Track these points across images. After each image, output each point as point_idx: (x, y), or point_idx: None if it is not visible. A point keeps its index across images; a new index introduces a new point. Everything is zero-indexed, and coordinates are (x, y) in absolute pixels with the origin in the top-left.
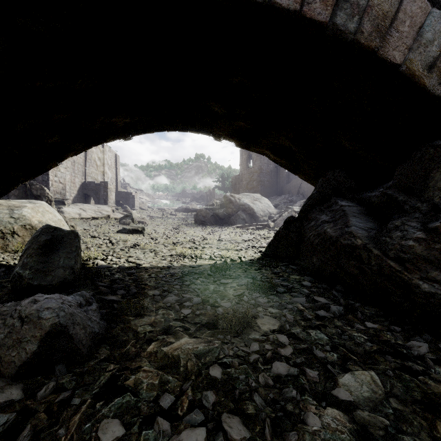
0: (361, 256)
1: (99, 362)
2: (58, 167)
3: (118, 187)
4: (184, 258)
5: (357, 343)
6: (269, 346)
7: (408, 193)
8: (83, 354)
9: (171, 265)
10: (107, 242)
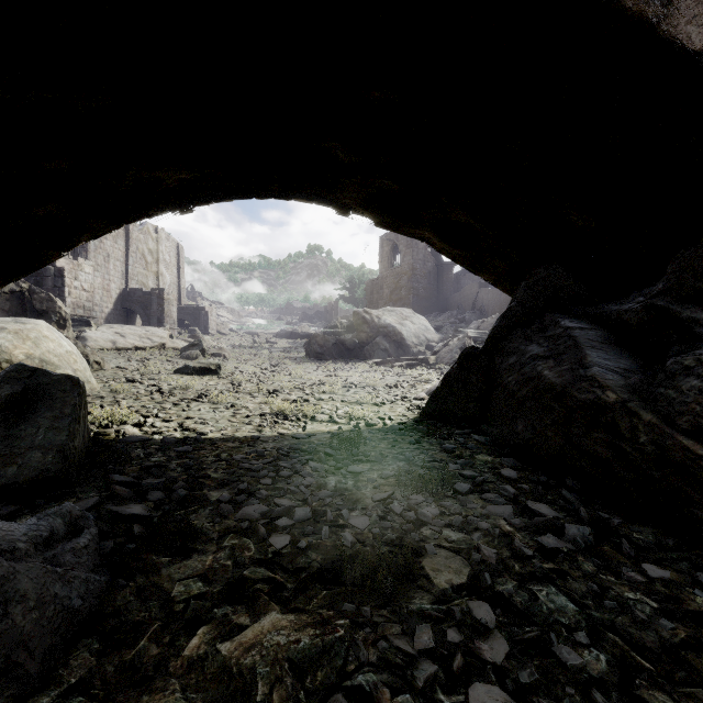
0: (616, 424)
1: (65, 693)
2: (80, 265)
3: (181, 298)
4: (284, 419)
5: (640, 621)
6: (454, 633)
7: (698, 304)
8: (26, 676)
9: (260, 435)
10: (152, 390)
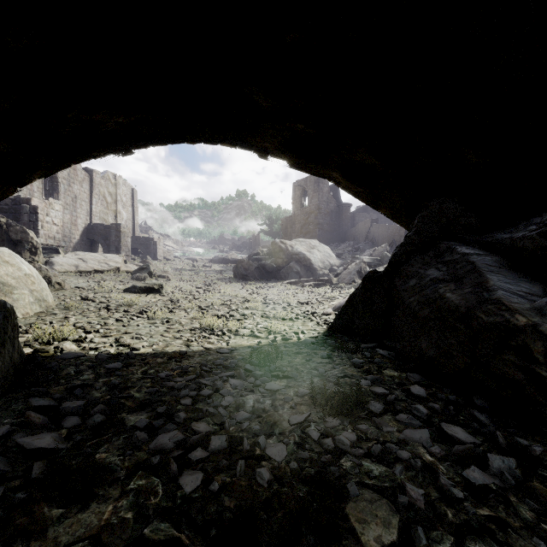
0: (528, 348)
1: None
2: (51, 204)
3: (135, 231)
4: (211, 334)
5: None
6: None
7: None
8: None
9: (188, 349)
10: (101, 307)
